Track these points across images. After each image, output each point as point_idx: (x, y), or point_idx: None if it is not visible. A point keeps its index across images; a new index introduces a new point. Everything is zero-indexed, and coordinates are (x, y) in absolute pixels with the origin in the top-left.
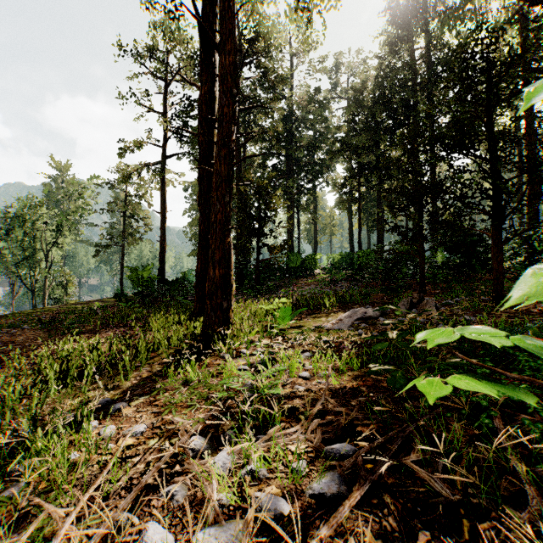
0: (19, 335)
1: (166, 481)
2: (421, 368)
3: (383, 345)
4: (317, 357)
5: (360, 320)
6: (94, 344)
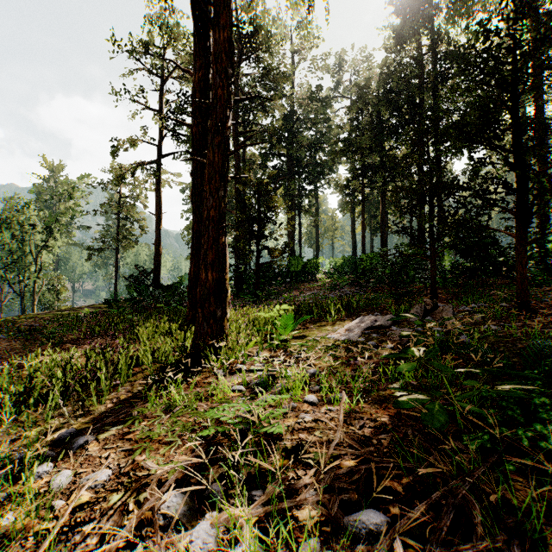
0: None
1: None
2: (461, 397)
3: (410, 366)
4: (325, 375)
5: (369, 329)
6: (70, 358)
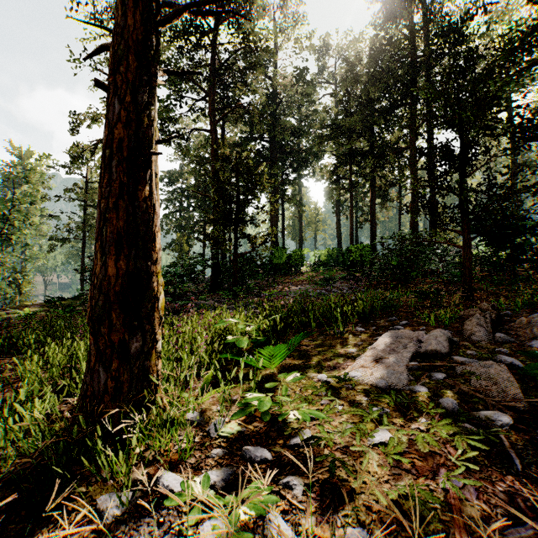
0: None
1: None
2: None
3: None
4: None
5: (415, 357)
6: None
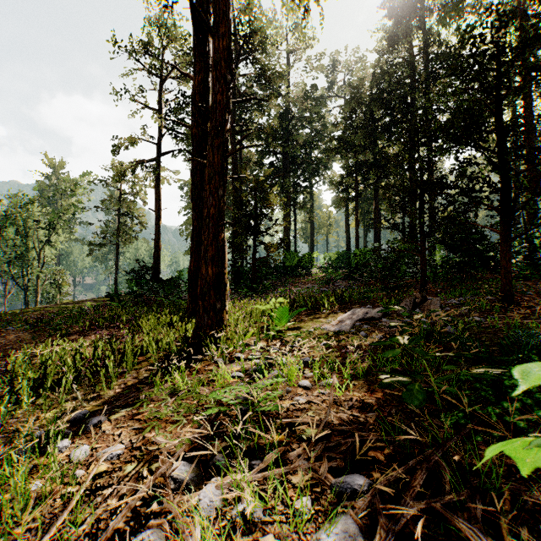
0: (2, 337)
1: (140, 525)
2: (440, 380)
3: (394, 352)
4: (318, 363)
5: (361, 321)
6: (78, 348)
